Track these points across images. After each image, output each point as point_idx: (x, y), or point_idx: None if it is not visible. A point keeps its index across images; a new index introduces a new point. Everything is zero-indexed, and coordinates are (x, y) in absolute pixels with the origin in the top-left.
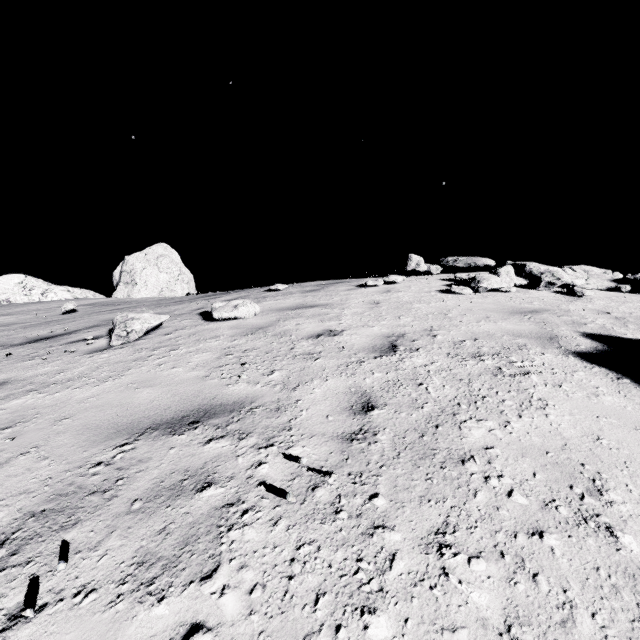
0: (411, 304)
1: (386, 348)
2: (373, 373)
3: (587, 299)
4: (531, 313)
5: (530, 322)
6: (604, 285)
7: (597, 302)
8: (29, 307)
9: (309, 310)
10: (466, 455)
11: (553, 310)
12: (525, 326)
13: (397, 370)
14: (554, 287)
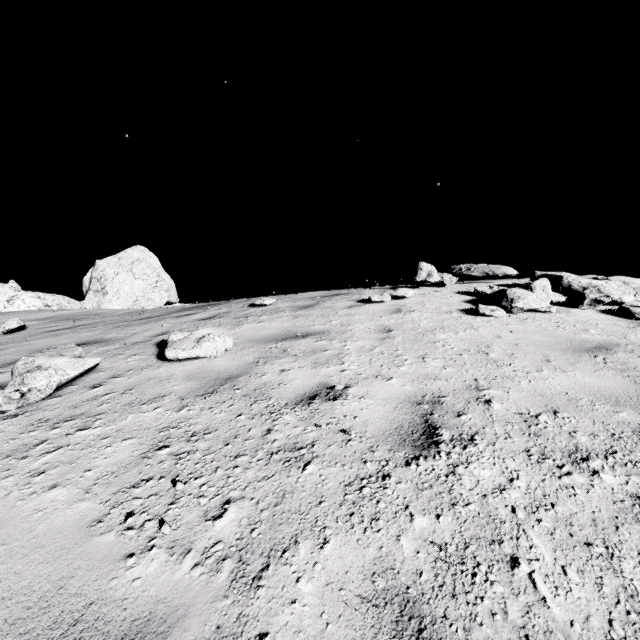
0: (433, 333)
1: (420, 434)
2: (411, 516)
3: None
4: (600, 351)
5: (611, 370)
6: None
7: None
8: None
9: (299, 342)
10: None
11: (624, 345)
12: (610, 379)
13: (454, 505)
14: (600, 305)
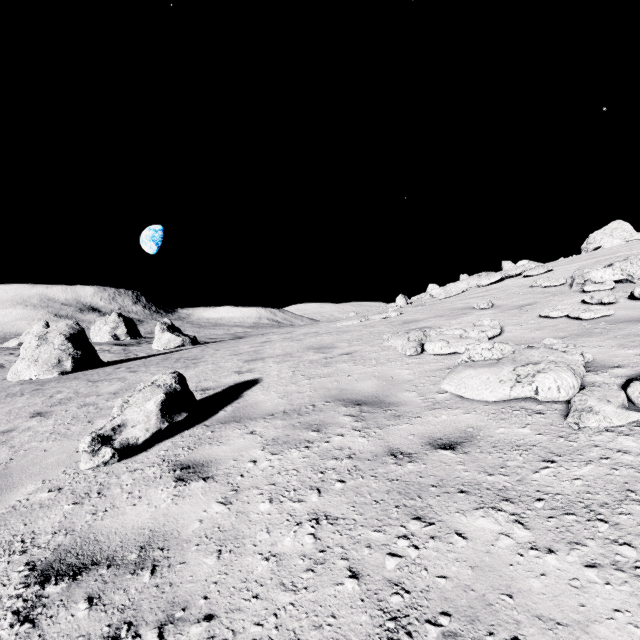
0: None
1: None
2: None
3: None
4: None
5: None
6: None
7: None
8: None
9: None
10: None
11: None
12: None
13: None
14: None
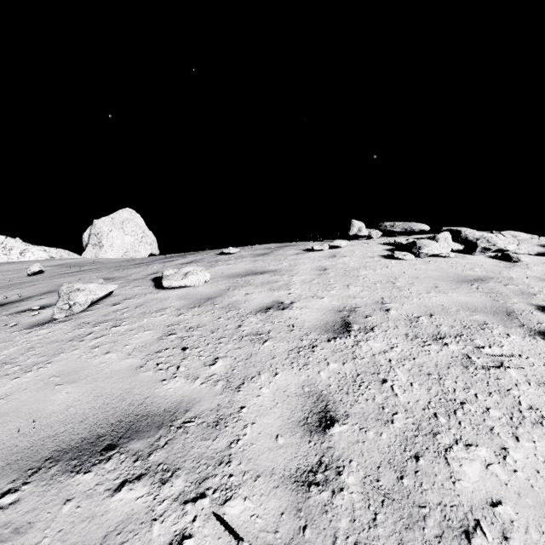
0: (357, 271)
1: (339, 326)
2: (328, 363)
3: (523, 265)
4: (477, 281)
5: (480, 292)
6: (535, 250)
7: (534, 268)
8: (2, 267)
9: (258, 277)
10: (468, 520)
11: (497, 278)
12: (476, 298)
13: (354, 359)
14: (489, 252)
